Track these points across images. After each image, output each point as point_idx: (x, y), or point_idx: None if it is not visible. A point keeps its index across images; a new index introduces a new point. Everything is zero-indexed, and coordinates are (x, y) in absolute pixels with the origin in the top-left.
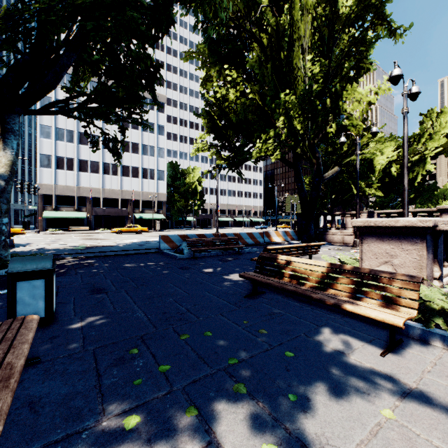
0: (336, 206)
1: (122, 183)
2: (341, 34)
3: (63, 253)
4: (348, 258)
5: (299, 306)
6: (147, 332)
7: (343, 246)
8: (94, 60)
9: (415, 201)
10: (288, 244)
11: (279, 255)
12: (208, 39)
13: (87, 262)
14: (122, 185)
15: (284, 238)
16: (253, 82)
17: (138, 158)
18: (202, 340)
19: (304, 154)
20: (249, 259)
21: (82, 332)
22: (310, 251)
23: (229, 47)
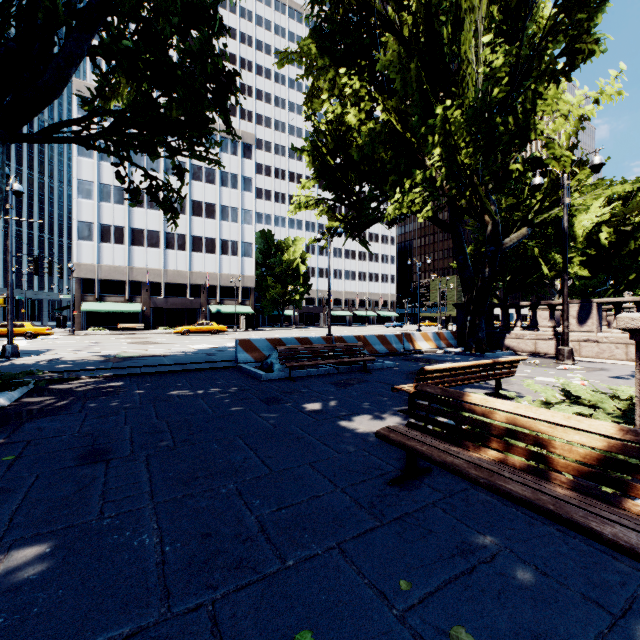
0: (512, 293)
1: (192, 261)
2: None
3: (82, 369)
4: (589, 391)
5: (524, 522)
6: (139, 625)
7: (536, 357)
8: (124, 49)
9: (637, 285)
10: (444, 354)
11: (466, 394)
12: (313, 5)
13: (112, 386)
14: (192, 265)
15: (436, 343)
16: (386, 94)
17: (214, 225)
18: None
19: (471, 207)
20: (384, 382)
21: None
22: (500, 372)
23: (348, 44)
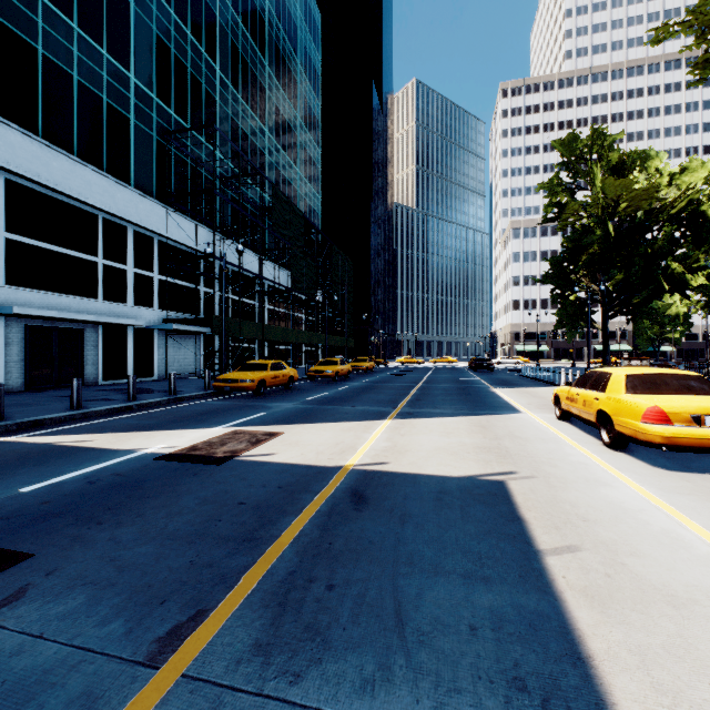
0: None
1: None
2: None
3: None
4: None
5: None
6: None
7: None
8: None
9: None
10: None
11: None
12: None
13: None
14: None
15: None
16: None
17: None
18: None
19: None
20: None
21: None
22: None
23: None
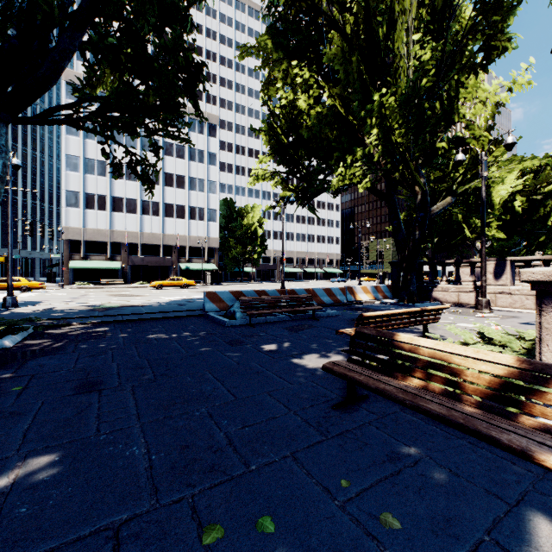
0: (439, 253)
1: (165, 225)
2: (463, 1)
3: (72, 317)
4: (499, 333)
5: (442, 437)
6: (134, 513)
7: (459, 307)
8: (109, 45)
9: (546, 246)
10: (380, 304)
11: (396, 334)
12: (270, 8)
13: (99, 331)
14: (165, 228)
15: (374, 295)
16: (331, 83)
17: (184, 194)
18: (252, 551)
19: (403, 179)
20: (330, 327)
21: (2, 507)
22: (426, 319)
23: (299, 40)
